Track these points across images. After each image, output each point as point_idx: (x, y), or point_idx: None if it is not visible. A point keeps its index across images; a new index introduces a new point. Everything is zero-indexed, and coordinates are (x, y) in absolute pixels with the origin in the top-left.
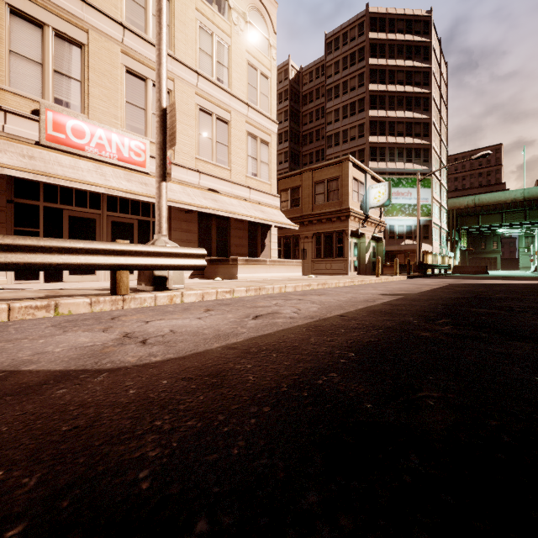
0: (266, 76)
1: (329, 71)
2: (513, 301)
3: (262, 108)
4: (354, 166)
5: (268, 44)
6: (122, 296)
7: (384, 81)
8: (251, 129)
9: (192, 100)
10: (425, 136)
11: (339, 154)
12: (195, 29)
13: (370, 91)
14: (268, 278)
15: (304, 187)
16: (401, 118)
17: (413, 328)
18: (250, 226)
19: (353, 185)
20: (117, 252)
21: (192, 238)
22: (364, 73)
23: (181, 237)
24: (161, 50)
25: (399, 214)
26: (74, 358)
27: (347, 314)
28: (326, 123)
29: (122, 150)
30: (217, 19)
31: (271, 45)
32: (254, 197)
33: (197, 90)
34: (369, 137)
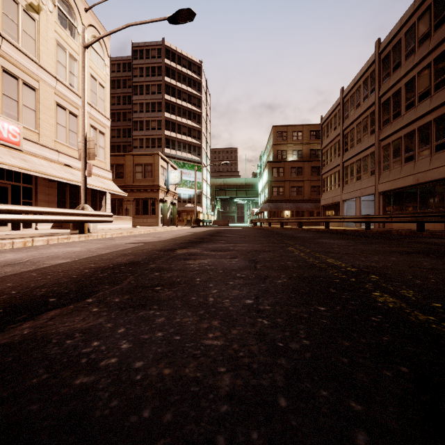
0: (103, 86)
1: (136, 72)
2: (227, 232)
3: (100, 108)
4: (161, 158)
5: (104, 64)
6: (87, 234)
7: (175, 96)
8: (93, 122)
9: (52, 97)
10: (199, 139)
11: (143, 137)
12: (54, 46)
13: (165, 99)
14: (114, 228)
15: (127, 166)
16: (185, 124)
17: (201, 236)
18: (92, 192)
19: (161, 170)
20: (86, 215)
21: (52, 199)
22: (161, 85)
23: (45, 199)
24: (86, 109)
25: (184, 186)
26: (140, 241)
27: (183, 236)
28: (133, 111)
29: (2, 131)
30: (69, 41)
31: (106, 65)
32: (95, 171)
33: (55, 90)
34: (165, 131)
